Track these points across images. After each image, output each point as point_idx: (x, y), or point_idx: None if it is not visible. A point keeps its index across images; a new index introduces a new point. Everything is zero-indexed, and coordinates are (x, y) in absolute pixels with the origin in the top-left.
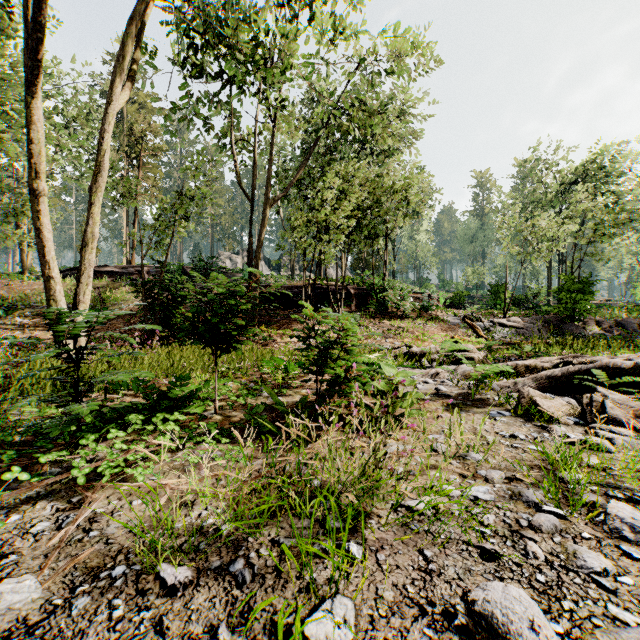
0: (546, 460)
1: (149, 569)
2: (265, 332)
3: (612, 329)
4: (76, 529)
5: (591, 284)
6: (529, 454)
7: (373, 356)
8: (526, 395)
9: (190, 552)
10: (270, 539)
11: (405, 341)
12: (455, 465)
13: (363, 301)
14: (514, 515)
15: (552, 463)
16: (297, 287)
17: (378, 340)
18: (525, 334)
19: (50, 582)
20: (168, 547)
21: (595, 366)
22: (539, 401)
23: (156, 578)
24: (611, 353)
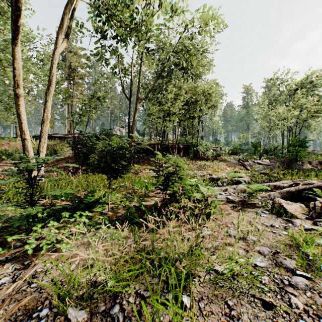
0: (293, 241)
1: (61, 312)
2: (136, 167)
3: (317, 166)
4: (24, 282)
5: (306, 142)
6: (282, 237)
7: (193, 180)
8: (277, 202)
9: (87, 299)
10: (135, 291)
11: (208, 172)
12: (241, 243)
13: (186, 151)
14: (279, 277)
15: (298, 243)
16: (153, 144)
17: (194, 171)
18: (271, 168)
19: (3, 319)
20: (75, 295)
21: (313, 186)
22: (285, 205)
23: (65, 318)
24: (318, 178)
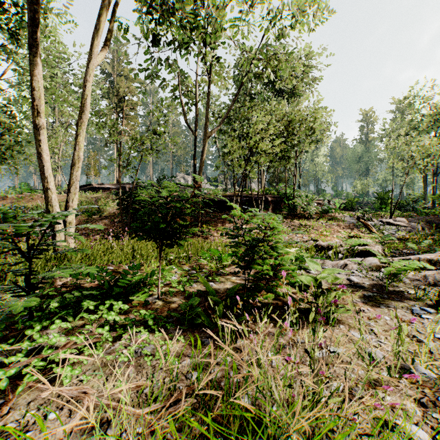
0: None
1: None
2: (206, 228)
3: None
4: None
5: None
6: None
7: (292, 250)
8: None
9: None
10: None
11: (311, 236)
12: (403, 383)
13: (277, 206)
14: None
15: None
16: (229, 196)
17: (290, 235)
18: (410, 231)
19: None
20: None
21: None
22: None
23: None
24: None
